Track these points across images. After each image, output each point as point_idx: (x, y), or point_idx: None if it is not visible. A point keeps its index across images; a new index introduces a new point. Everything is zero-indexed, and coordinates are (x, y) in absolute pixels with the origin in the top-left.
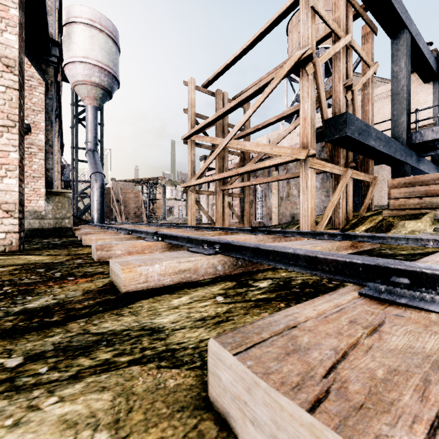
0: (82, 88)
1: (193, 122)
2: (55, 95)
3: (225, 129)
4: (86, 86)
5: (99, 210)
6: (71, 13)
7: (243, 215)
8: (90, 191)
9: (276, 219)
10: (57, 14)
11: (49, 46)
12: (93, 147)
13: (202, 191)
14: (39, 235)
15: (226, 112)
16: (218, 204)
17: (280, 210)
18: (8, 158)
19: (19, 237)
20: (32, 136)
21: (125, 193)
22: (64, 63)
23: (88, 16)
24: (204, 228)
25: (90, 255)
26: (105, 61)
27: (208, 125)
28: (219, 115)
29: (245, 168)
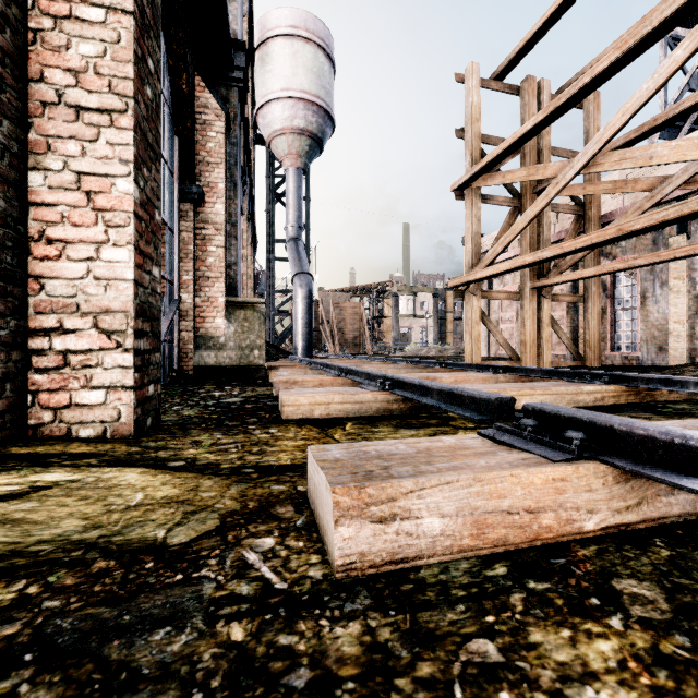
0: (281, 142)
1: (476, 152)
2: (242, 142)
3: (543, 159)
4: (286, 136)
5: (304, 334)
6: (266, 25)
7: (575, 340)
8: (291, 306)
9: (679, 349)
10: (247, 22)
11: (230, 47)
12: (296, 234)
13: (493, 293)
14: (215, 378)
15: (577, 92)
16: (528, 317)
17: (696, 327)
18: (111, 195)
19: (137, 400)
20: (206, 207)
21: (339, 307)
22: (256, 108)
23: (289, 22)
24: (545, 372)
25: (302, 486)
26: (313, 89)
27: (519, 142)
28: (555, 108)
29: (657, 214)
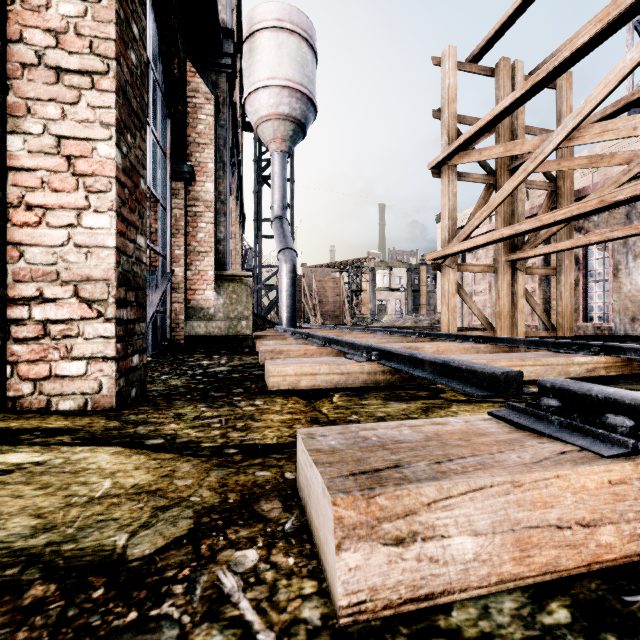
0: (267, 128)
1: (452, 131)
2: (230, 125)
3: (517, 137)
4: (272, 122)
5: (289, 306)
6: (253, 19)
7: (547, 311)
8: (276, 280)
9: None
10: (235, 15)
11: (219, 34)
12: (281, 213)
13: (468, 266)
14: (205, 347)
15: (556, 67)
16: (502, 289)
17: None
18: (92, 159)
19: (120, 371)
20: (197, 186)
21: (320, 281)
22: (244, 96)
23: (275, 16)
24: (528, 342)
25: (290, 473)
26: (297, 77)
27: (496, 120)
28: (533, 84)
29: None
